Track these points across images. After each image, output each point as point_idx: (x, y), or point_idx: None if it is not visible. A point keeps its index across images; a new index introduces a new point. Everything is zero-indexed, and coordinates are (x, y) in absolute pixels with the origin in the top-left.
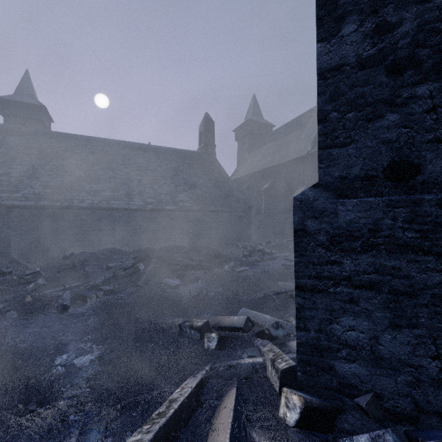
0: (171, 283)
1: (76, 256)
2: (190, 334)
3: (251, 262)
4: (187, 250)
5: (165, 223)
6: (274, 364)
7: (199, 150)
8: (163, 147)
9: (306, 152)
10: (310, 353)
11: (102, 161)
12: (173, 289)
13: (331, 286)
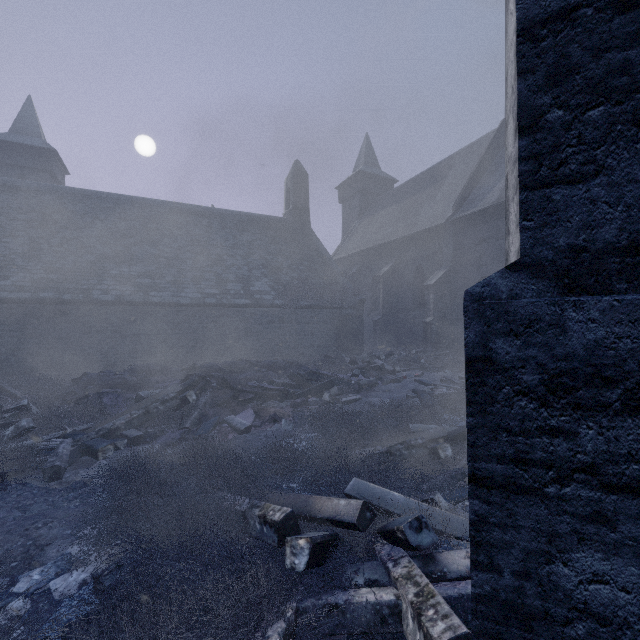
0: (238, 424)
1: (91, 379)
2: (262, 533)
3: (364, 385)
4: (266, 367)
5: (233, 325)
6: (420, 620)
7: (286, 216)
8: (231, 211)
9: (445, 218)
10: (502, 619)
11: (139, 232)
12: (241, 434)
13: (550, 483)
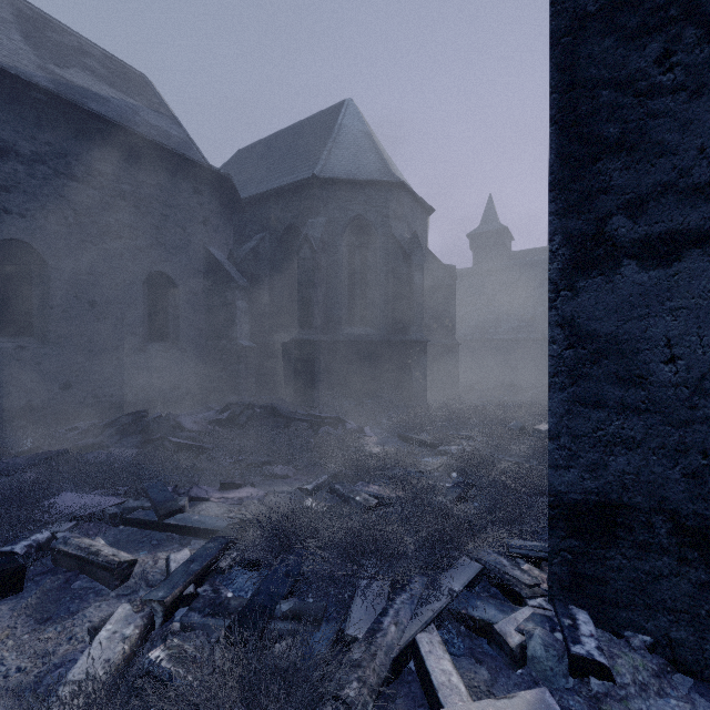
0: None
1: None
2: None
3: None
4: None
5: None
6: None
7: None
8: None
9: None
10: None
11: None
12: None
13: None
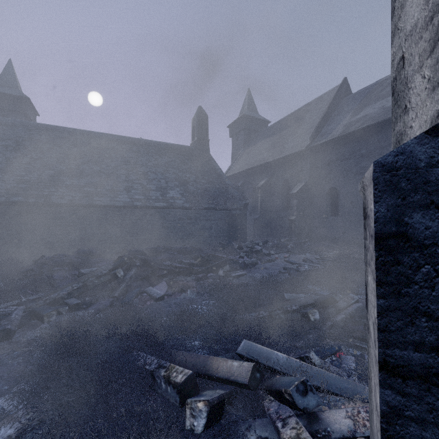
0: (155, 293)
1: (46, 260)
2: (166, 392)
3: (248, 264)
4: (177, 251)
5: (154, 221)
6: None
7: (192, 145)
8: (153, 141)
9: (304, 146)
10: None
11: (86, 155)
12: (157, 301)
13: None
